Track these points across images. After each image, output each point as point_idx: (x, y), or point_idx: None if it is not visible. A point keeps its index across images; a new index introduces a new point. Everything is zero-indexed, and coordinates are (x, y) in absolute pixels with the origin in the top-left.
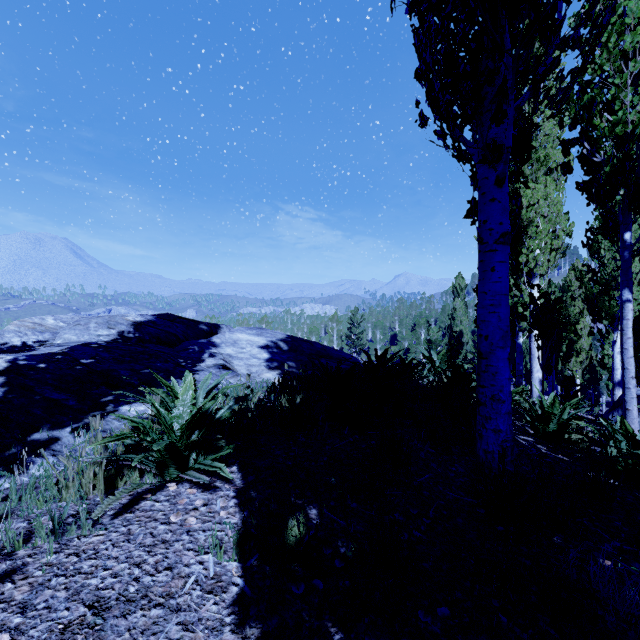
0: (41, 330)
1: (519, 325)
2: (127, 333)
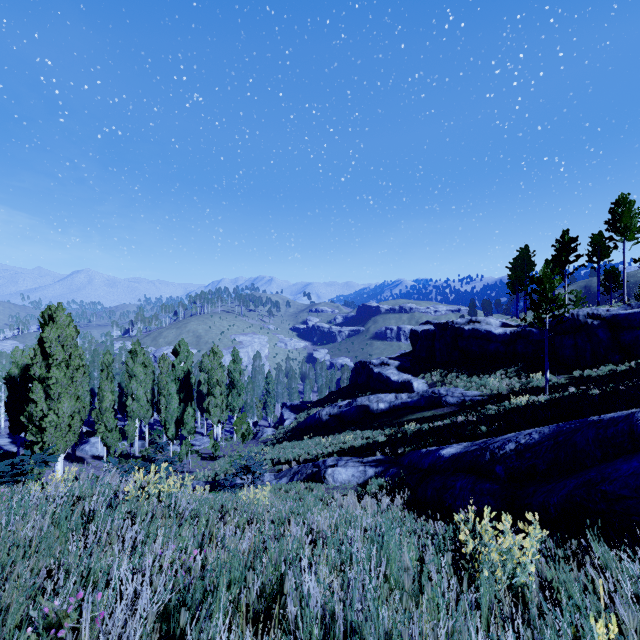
0: None
1: None
2: None
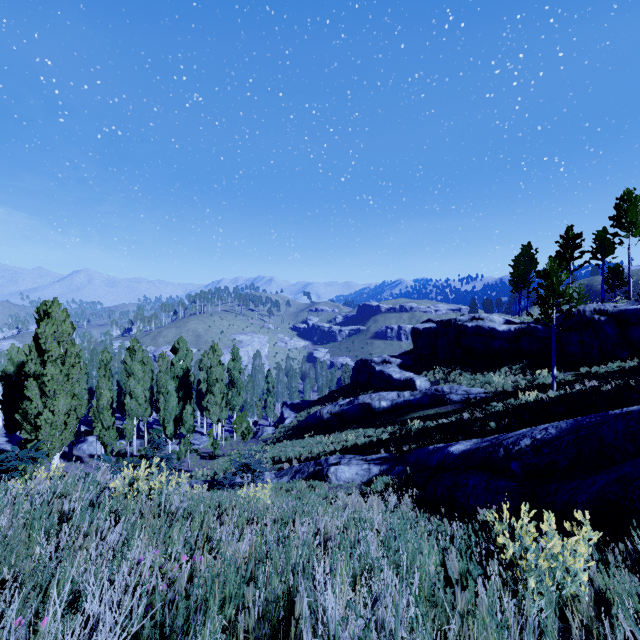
0: None
1: None
2: None
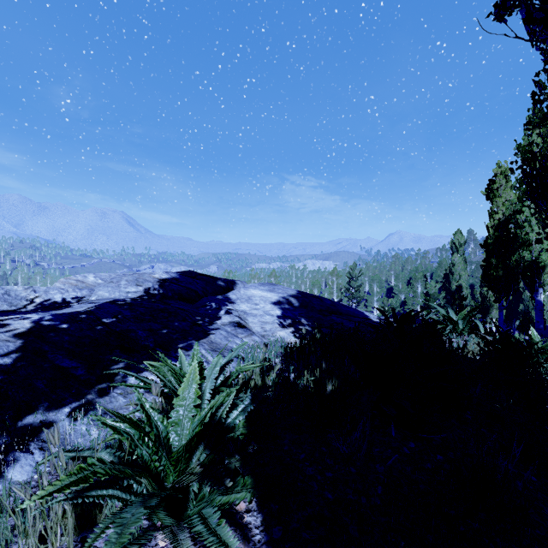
0: (82, 287)
1: (539, 281)
2: (152, 290)
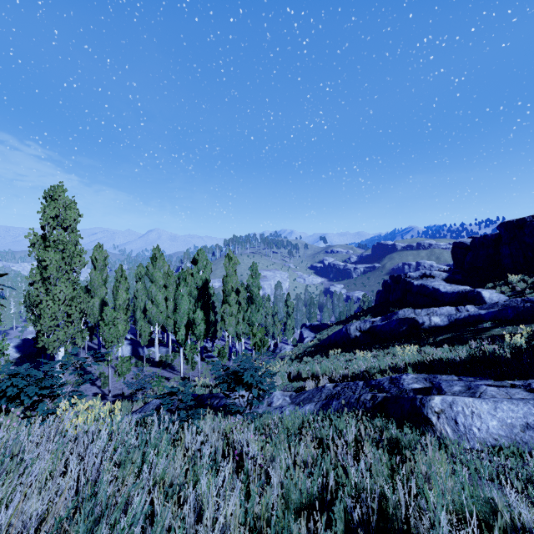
0: None
1: None
2: None
